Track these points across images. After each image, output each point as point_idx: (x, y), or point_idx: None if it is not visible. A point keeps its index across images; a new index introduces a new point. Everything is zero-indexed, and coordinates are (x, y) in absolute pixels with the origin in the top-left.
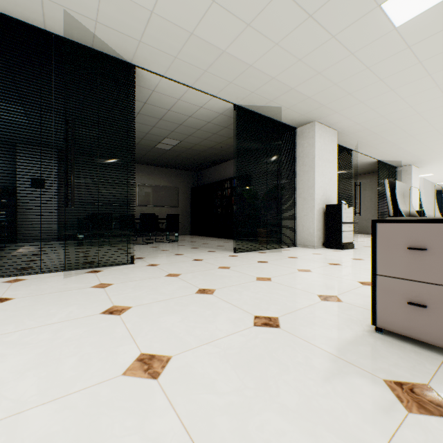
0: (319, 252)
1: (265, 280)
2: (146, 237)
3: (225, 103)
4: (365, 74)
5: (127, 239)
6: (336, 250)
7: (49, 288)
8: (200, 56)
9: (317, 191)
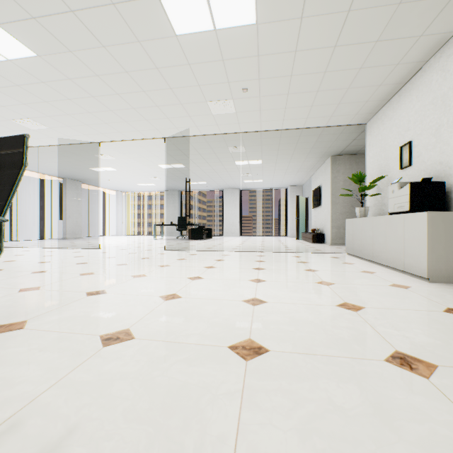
0: None
1: None
2: None
3: None
4: None
5: None
6: None
7: None
8: None
9: None
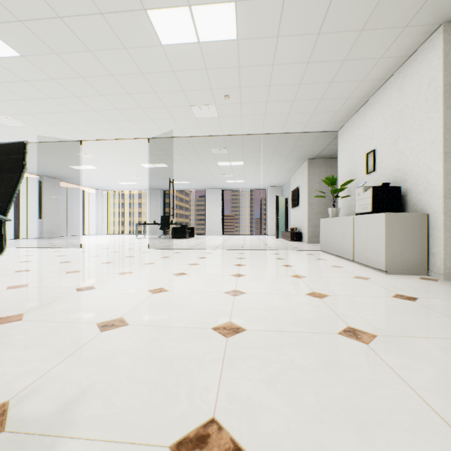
0: None
1: None
2: None
3: None
4: None
5: None
6: None
7: None
8: None
9: None
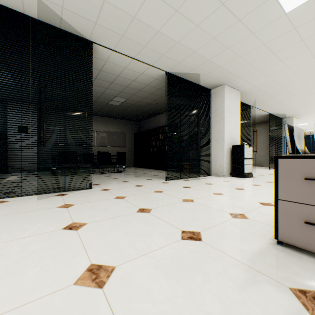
0: (228, 179)
1: (189, 201)
2: (102, 168)
3: (159, 71)
4: (262, 49)
5: (88, 170)
6: (239, 178)
7: (25, 208)
8: (140, 35)
9: (226, 135)
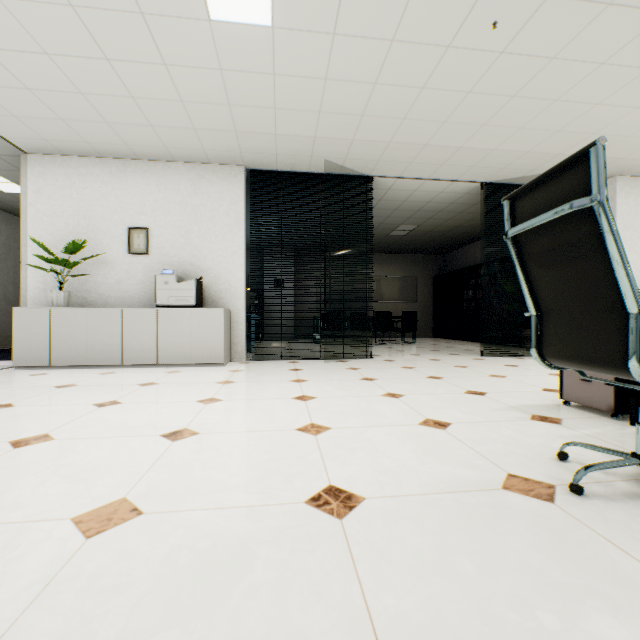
0: None
1: (497, 377)
2: (377, 338)
3: (469, 184)
4: None
5: (357, 340)
6: None
7: (319, 367)
8: (435, 156)
9: None
